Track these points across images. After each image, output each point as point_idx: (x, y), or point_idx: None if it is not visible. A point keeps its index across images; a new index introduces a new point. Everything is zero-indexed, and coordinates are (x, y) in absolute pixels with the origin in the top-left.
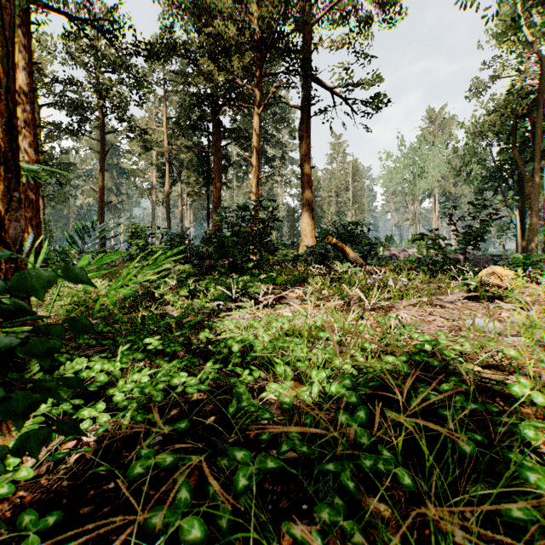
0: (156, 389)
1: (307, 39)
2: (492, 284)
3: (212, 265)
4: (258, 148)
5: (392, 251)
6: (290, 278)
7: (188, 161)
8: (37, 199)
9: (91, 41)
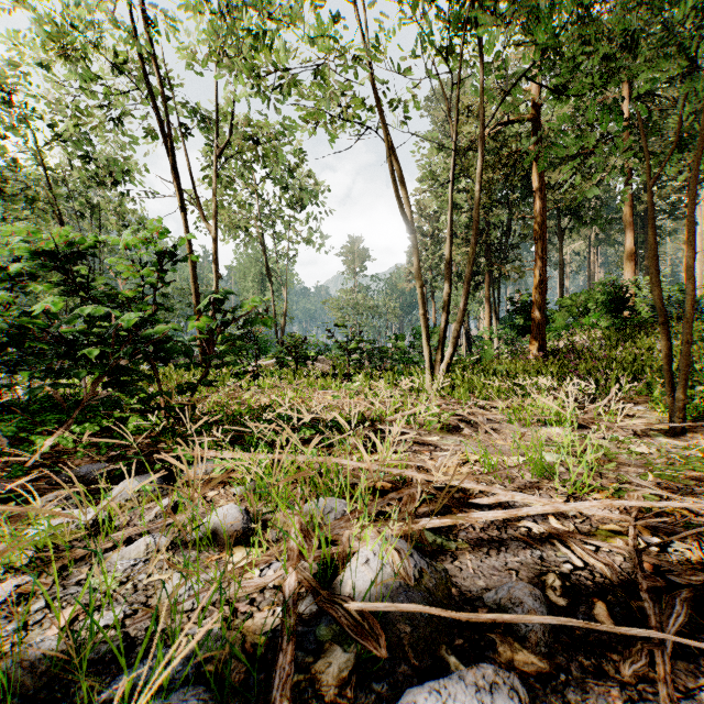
0: None
1: None
2: None
3: None
4: None
5: None
6: None
7: None
8: None
9: None
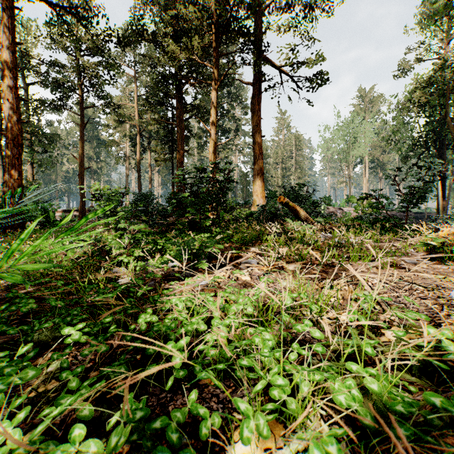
0: None
1: (258, 25)
2: None
3: (172, 223)
4: (215, 119)
5: (330, 209)
6: (246, 235)
7: (156, 132)
8: (20, 164)
9: (68, 24)
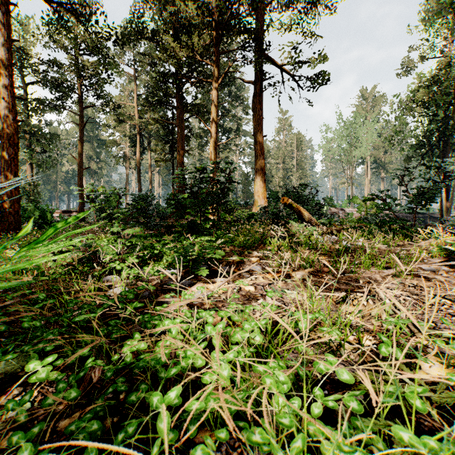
0: None
1: (260, 22)
2: None
3: (171, 225)
4: (216, 118)
5: (332, 210)
6: (248, 238)
7: (156, 132)
8: (16, 164)
9: (66, 21)
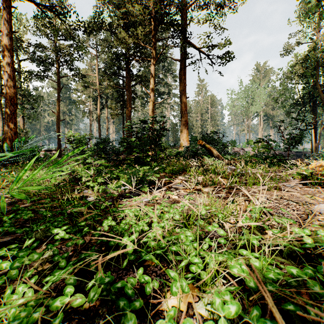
0: (28, 322)
1: (184, 18)
2: (320, 174)
3: (123, 159)
4: (154, 85)
5: (235, 149)
6: (175, 168)
7: (111, 94)
8: (15, 117)
9: (49, 18)
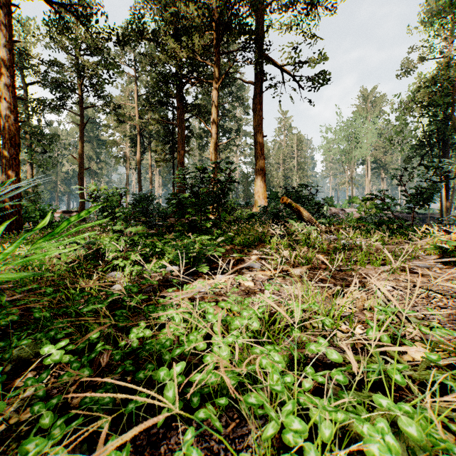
0: None
1: (260, 23)
2: None
3: (172, 224)
4: (216, 119)
5: (332, 210)
6: (248, 237)
7: (156, 133)
8: (17, 164)
9: (67, 22)
